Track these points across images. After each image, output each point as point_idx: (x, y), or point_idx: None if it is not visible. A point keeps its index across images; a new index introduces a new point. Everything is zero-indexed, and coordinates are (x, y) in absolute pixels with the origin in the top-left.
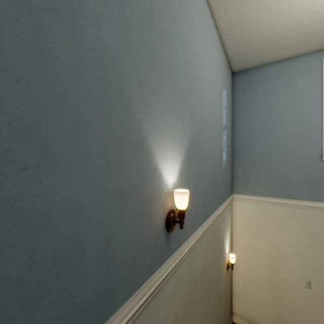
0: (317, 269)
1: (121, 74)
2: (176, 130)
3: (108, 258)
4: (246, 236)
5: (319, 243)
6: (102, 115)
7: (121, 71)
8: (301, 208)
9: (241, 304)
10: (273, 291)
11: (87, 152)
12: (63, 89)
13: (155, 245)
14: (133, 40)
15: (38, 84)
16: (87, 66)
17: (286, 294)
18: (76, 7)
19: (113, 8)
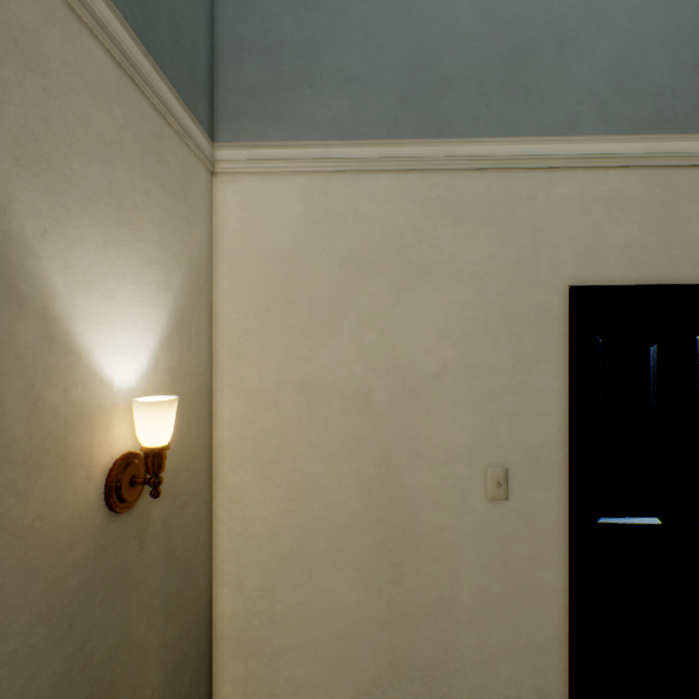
0: (529, 410)
1: None
2: None
3: None
4: (274, 341)
5: (535, 306)
6: None
7: None
8: (481, 171)
9: (255, 675)
10: (383, 562)
11: None
12: None
13: None
14: None
15: None
16: None
17: (428, 555)
18: None
19: None
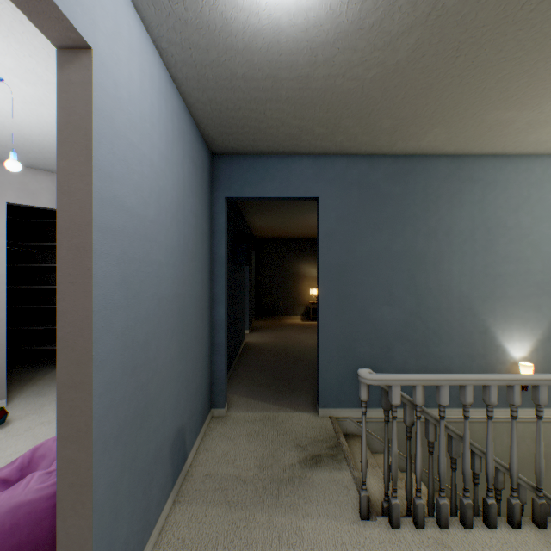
0: None
1: (470, 300)
2: (526, 317)
3: None
4: None
5: None
6: (460, 322)
7: (470, 299)
8: None
9: None
10: None
11: (453, 337)
12: (444, 317)
13: (498, 392)
14: (479, 279)
15: (438, 318)
16: (453, 305)
17: None
18: (449, 287)
19: (465, 274)
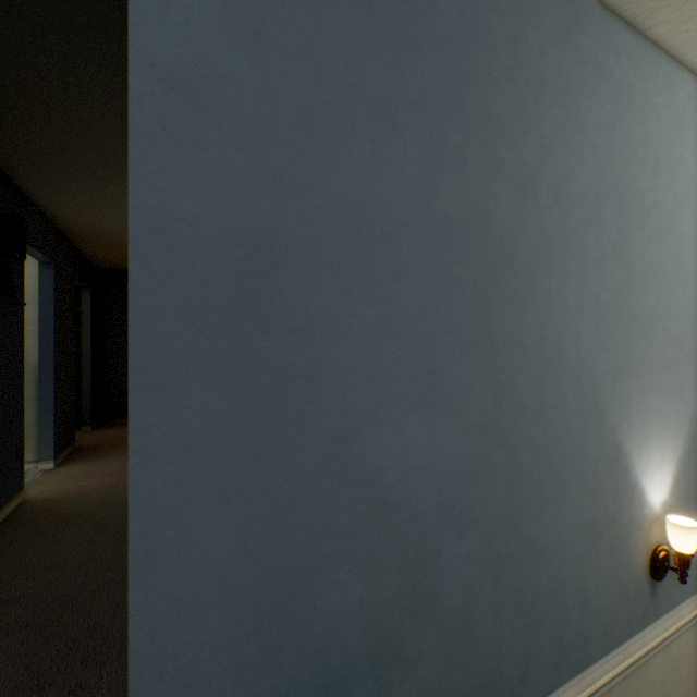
0: None
1: (595, 380)
2: (666, 413)
3: (583, 600)
4: None
5: None
6: (578, 441)
7: (595, 376)
8: None
9: None
10: None
11: (567, 485)
12: (552, 432)
13: (634, 597)
14: (607, 326)
15: (539, 437)
16: (568, 396)
17: None
18: (560, 345)
19: (588, 310)
